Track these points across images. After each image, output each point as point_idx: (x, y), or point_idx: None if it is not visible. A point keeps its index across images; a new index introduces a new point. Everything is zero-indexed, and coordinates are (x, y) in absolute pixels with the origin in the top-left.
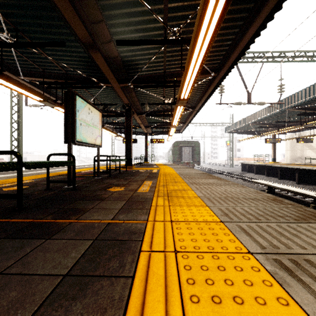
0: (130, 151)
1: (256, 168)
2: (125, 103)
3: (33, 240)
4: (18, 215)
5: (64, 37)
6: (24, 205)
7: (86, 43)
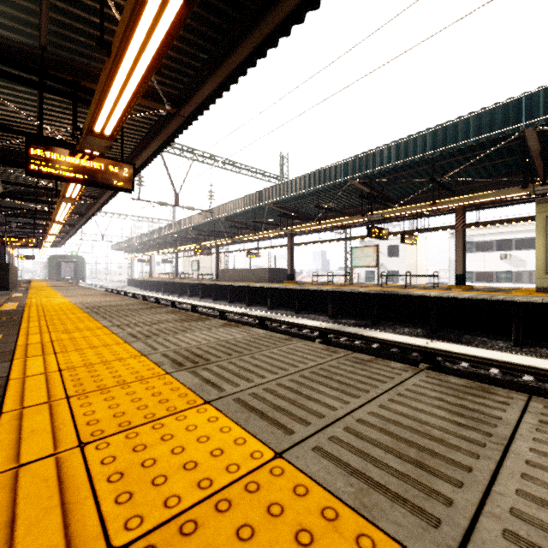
0: None
1: (132, 282)
2: None
3: None
4: None
5: None
6: None
7: None
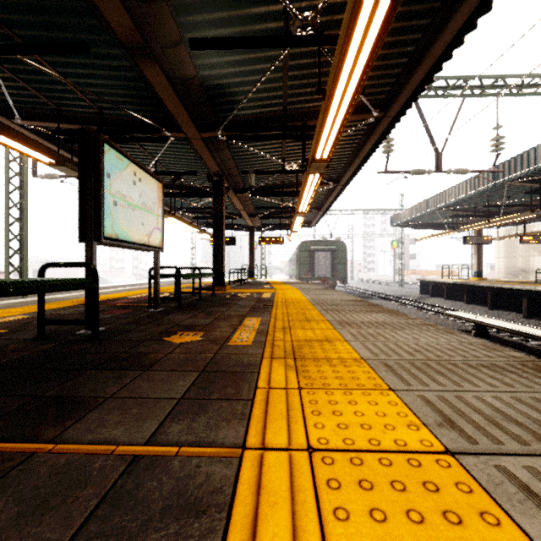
0: (222, 258)
1: (447, 289)
2: (212, 171)
3: None
4: None
5: (90, 35)
6: None
7: (130, 43)
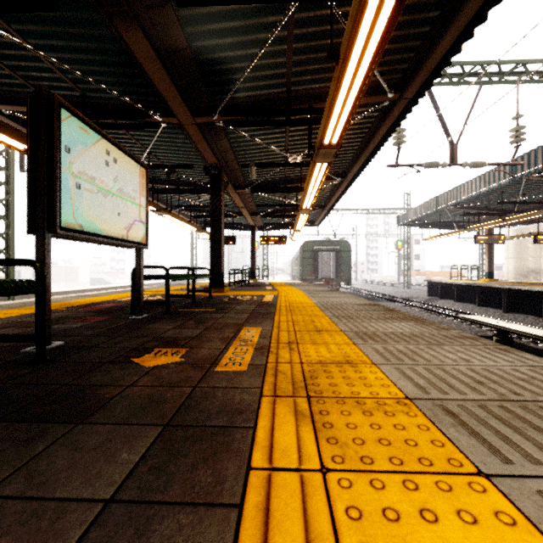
0: (220, 258)
1: (457, 291)
2: (210, 163)
3: None
4: None
5: None
6: None
7: None
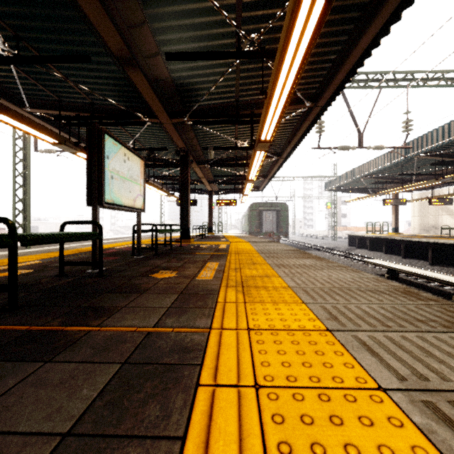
0: (187, 217)
1: (370, 242)
2: (180, 147)
3: (23, 364)
4: (8, 317)
5: (89, 48)
6: (21, 301)
7: (121, 56)
